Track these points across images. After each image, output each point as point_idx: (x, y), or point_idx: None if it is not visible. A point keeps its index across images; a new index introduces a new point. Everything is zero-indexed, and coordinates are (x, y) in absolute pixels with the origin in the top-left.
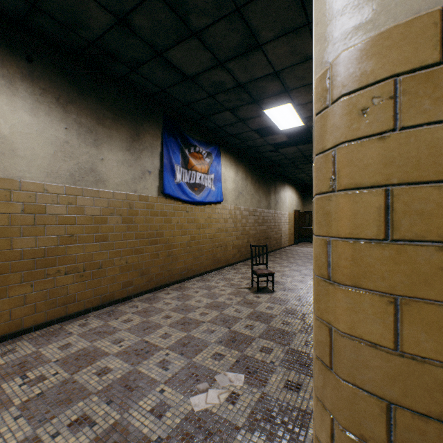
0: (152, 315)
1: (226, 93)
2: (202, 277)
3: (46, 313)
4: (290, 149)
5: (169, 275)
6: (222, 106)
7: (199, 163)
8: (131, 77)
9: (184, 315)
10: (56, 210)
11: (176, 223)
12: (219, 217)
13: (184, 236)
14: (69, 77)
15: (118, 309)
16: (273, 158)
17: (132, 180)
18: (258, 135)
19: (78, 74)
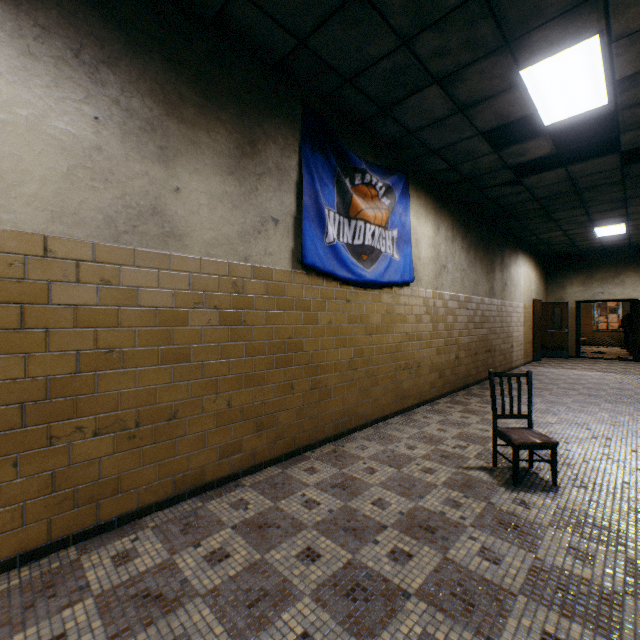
0: (275, 544)
1: (441, 26)
2: (376, 428)
3: (50, 524)
4: (549, 176)
5: (313, 427)
6: (425, 71)
7: (371, 206)
8: (236, 15)
9: (350, 556)
10: (73, 296)
11: (328, 323)
12: (407, 312)
13: (342, 349)
14: (103, 7)
15: (207, 508)
16: (506, 201)
17: (240, 235)
18: (489, 145)
19: (124, 4)
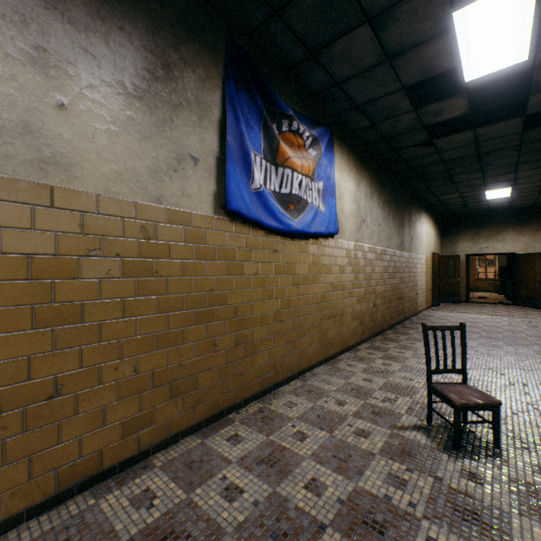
0: None
1: None
2: (303, 380)
3: None
4: (458, 138)
5: (238, 386)
6: (357, 5)
7: (298, 155)
8: None
9: None
10: None
11: (254, 274)
12: (331, 263)
13: (269, 300)
14: None
15: (100, 508)
16: (416, 162)
17: (150, 171)
18: (410, 102)
19: None
